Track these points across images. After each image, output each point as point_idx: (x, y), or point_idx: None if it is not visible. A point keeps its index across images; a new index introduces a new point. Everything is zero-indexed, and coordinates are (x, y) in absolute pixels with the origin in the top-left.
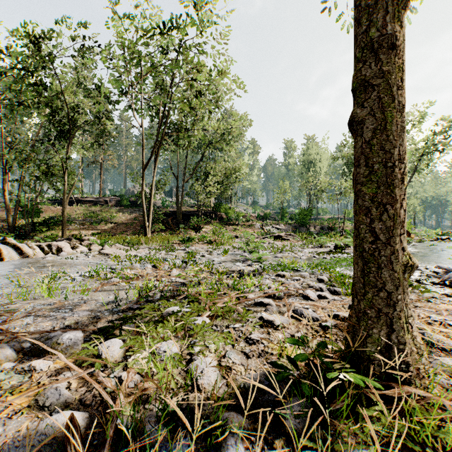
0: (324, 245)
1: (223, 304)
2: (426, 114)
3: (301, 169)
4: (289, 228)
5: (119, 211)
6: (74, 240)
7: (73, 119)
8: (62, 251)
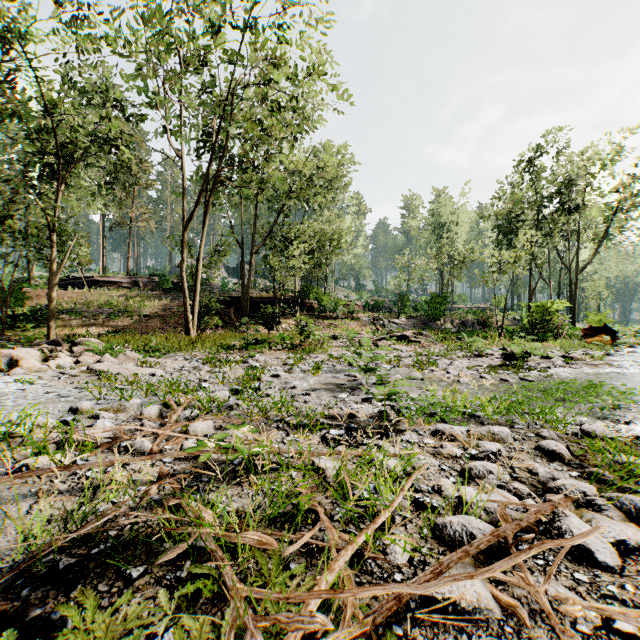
0: (482, 352)
1: None
2: (622, 149)
3: (430, 235)
4: (414, 323)
5: (155, 297)
6: (63, 344)
7: (73, 147)
8: (19, 365)
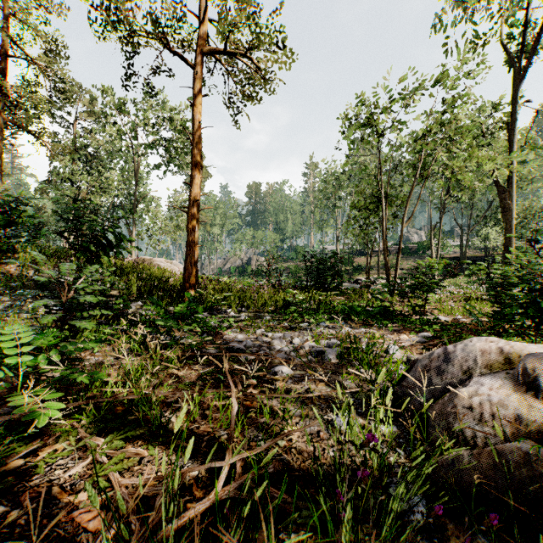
0: None
1: (478, 293)
2: None
3: None
4: None
5: (403, 259)
6: None
7: None
8: None
